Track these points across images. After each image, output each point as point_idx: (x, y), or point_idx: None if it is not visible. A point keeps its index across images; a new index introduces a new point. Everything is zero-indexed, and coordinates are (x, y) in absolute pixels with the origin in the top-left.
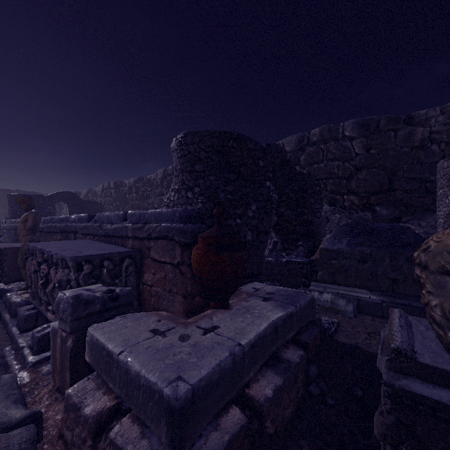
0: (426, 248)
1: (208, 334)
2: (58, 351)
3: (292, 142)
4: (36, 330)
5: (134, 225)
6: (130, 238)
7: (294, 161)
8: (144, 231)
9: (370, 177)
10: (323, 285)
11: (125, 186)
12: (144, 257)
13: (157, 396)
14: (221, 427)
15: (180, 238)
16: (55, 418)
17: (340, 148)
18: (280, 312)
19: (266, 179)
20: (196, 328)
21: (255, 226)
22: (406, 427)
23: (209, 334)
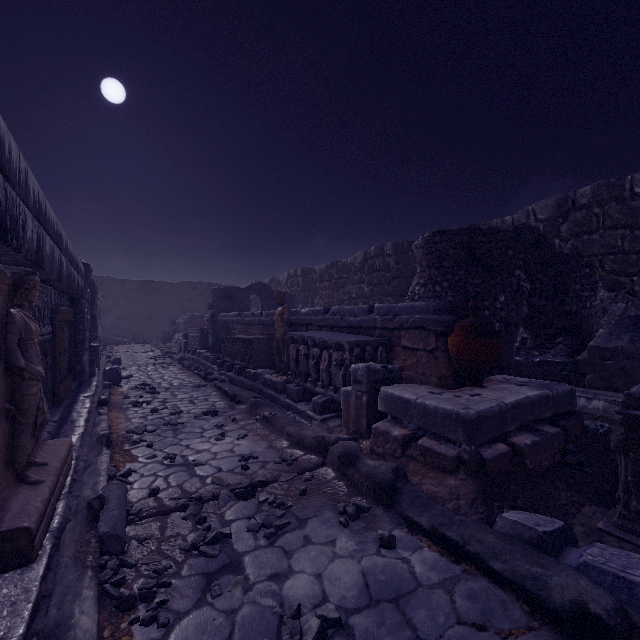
0: None
1: (475, 396)
2: (353, 406)
3: (547, 207)
4: (315, 398)
5: (383, 317)
6: (377, 329)
7: (551, 232)
8: (395, 322)
9: None
10: (592, 391)
11: (315, 273)
12: (393, 346)
13: (454, 416)
14: (493, 448)
15: (436, 328)
16: (360, 446)
17: (626, 210)
18: (535, 392)
19: (516, 268)
20: (463, 393)
21: (503, 317)
22: (633, 440)
23: (475, 396)
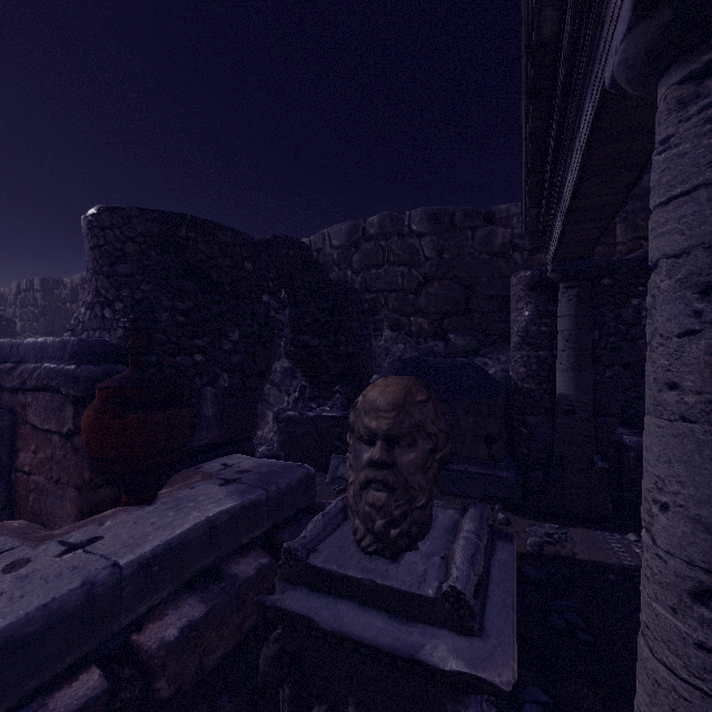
0: (354, 405)
1: (70, 553)
2: None
3: (341, 233)
4: None
5: None
6: None
7: (344, 262)
8: (15, 377)
9: (442, 292)
10: None
11: (64, 288)
12: (19, 423)
13: None
14: (48, 708)
15: (68, 390)
16: None
17: (406, 247)
18: (231, 502)
19: (263, 291)
20: (57, 544)
21: (238, 364)
22: (291, 656)
23: (71, 553)
